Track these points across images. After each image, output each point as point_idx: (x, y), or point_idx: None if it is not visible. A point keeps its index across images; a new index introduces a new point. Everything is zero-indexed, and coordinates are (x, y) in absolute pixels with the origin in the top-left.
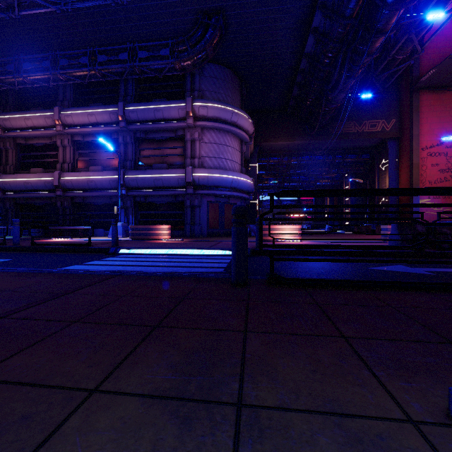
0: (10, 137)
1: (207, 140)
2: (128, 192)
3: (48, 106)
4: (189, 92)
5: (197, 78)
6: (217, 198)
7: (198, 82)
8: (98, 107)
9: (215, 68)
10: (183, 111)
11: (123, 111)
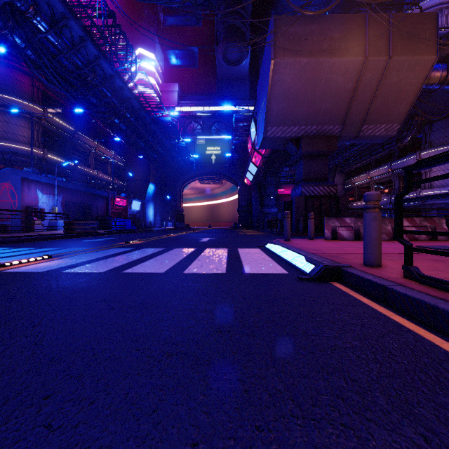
0: (356, 186)
1: (435, 170)
2: (393, 206)
3: (368, 169)
4: (422, 145)
5: (427, 135)
6: (448, 204)
7: (428, 137)
8: (381, 167)
9: (442, 122)
10: (416, 159)
11: (389, 167)
